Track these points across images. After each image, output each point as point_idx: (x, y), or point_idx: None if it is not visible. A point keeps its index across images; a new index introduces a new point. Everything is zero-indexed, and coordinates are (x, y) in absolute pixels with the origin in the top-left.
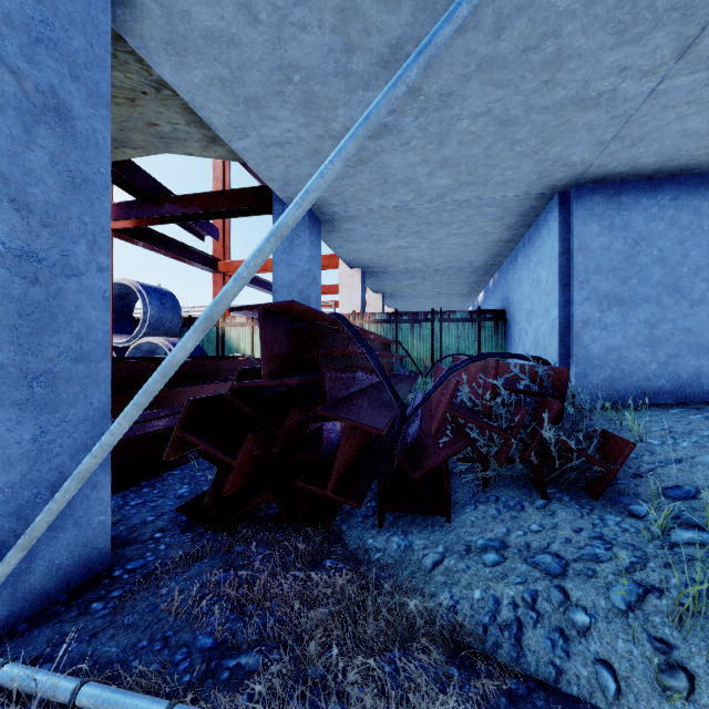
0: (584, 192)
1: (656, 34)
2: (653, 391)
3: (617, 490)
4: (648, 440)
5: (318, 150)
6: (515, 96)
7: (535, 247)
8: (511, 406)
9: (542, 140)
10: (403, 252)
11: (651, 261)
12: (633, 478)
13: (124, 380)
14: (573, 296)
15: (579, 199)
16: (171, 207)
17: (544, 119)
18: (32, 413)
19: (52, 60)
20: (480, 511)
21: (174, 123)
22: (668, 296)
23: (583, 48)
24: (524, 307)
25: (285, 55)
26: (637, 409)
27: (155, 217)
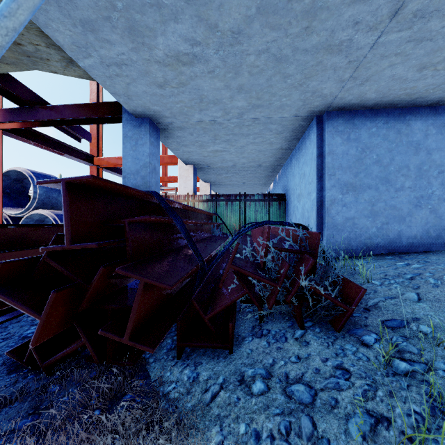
0: (332, 116)
1: None
2: (373, 246)
3: (353, 321)
4: (372, 281)
5: (148, 71)
6: (285, 39)
7: (302, 153)
8: (279, 260)
9: (304, 75)
10: (220, 154)
11: (372, 163)
12: (363, 311)
13: (2, 242)
14: (325, 184)
15: (329, 121)
16: (46, 114)
17: (305, 59)
18: None
19: None
20: (255, 342)
21: (35, 44)
22: (382, 185)
23: (330, 2)
24: (296, 192)
25: None
26: (364, 258)
27: (36, 121)
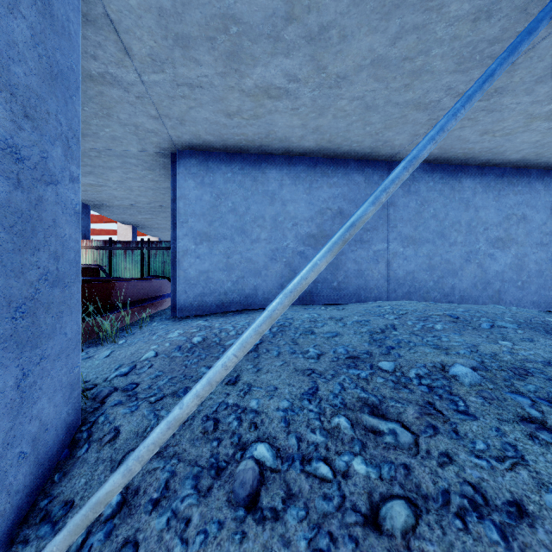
0: (184, 155)
1: (85, 31)
2: (229, 302)
3: None
4: (121, 341)
5: None
6: None
7: None
8: None
9: (100, 105)
10: (101, 189)
11: (228, 211)
12: None
13: None
14: (177, 232)
15: (181, 160)
16: None
17: None
18: None
19: None
20: None
21: None
22: (238, 235)
23: None
24: None
25: None
26: (209, 315)
27: None
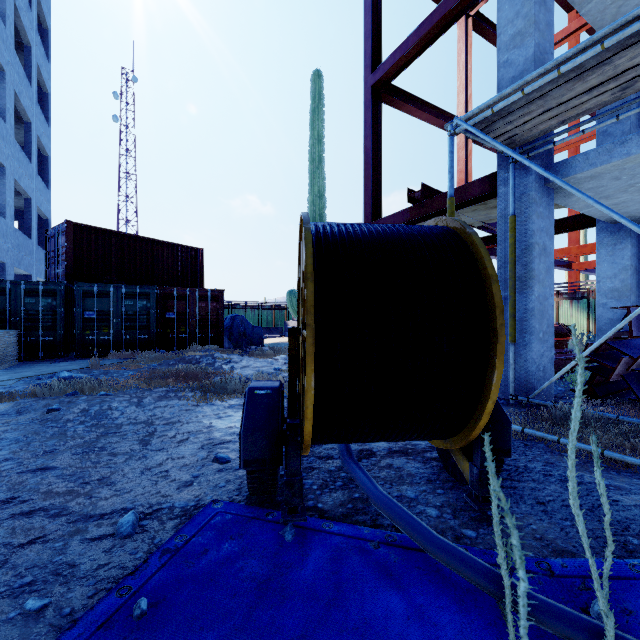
0: None
1: None
2: None
3: None
4: None
5: None
6: None
7: None
8: None
9: None
10: None
11: None
12: None
13: None
14: None
15: None
16: None
17: None
18: (540, 343)
19: (543, 234)
20: None
21: None
22: None
23: None
24: None
25: (632, 182)
26: None
27: None
